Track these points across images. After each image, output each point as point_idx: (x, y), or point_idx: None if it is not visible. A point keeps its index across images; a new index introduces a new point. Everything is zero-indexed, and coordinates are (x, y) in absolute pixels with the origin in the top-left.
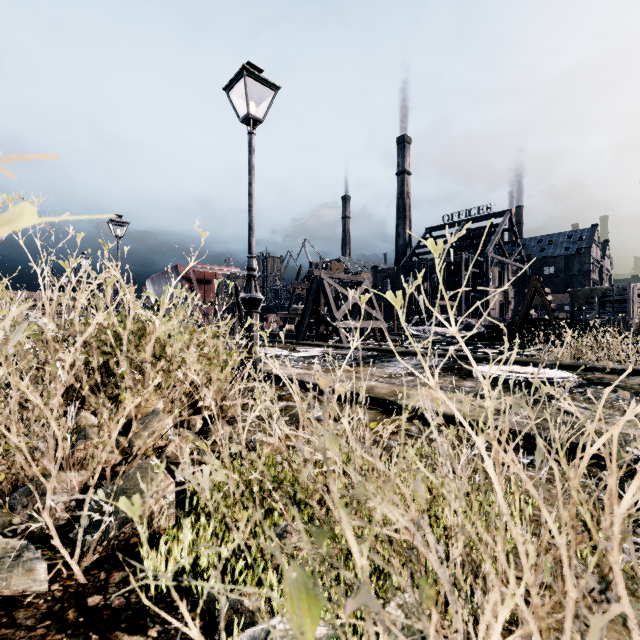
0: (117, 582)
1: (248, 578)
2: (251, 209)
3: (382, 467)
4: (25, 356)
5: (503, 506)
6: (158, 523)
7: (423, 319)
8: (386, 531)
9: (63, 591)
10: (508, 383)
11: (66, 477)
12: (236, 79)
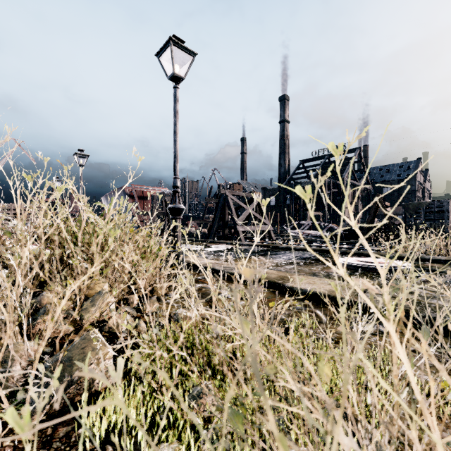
0: (61, 437)
1: (170, 436)
2: (176, 143)
3: (289, 347)
4: (0, 249)
5: (417, 393)
6: (98, 384)
7: (298, 224)
8: (296, 410)
9: (13, 447)
10: (363, 270)
11: (24, 346)
12: (165, 47)
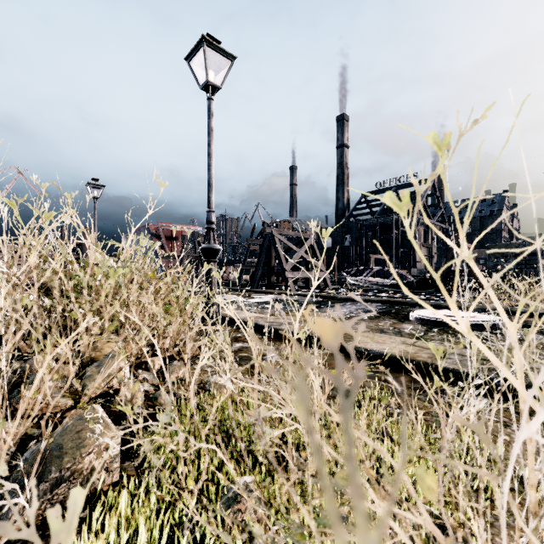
0: None
1: None
2: (210, 168)
3: (369, 442)
4: None
5: None
6: (100, 480)
7: (360, 270)
8: None
9: None
10: (443, 326)
11: None
12: (196, 49)
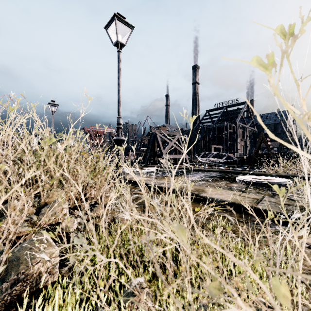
0: None
1: None
2: (119, 92)
3: (233, 258)
4: None
5: None
6: (45, 280)
7: (206, 154)
8: None
9: None
10: (256, 184)
11: None
12: (111, 21)
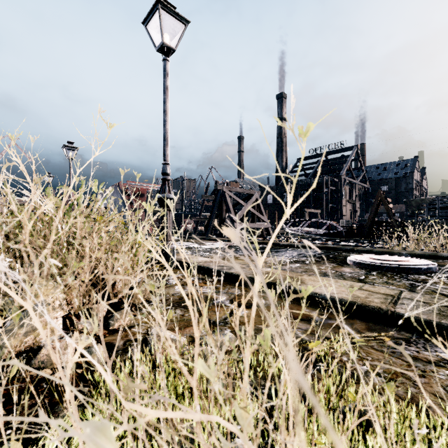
0: None
1: None
2: (165, 123)
3: None
4: None
5: None
6: None
7: (297, 222)
8: None
9: None
10: (380, 269)
11: None
12: (152, 12)
